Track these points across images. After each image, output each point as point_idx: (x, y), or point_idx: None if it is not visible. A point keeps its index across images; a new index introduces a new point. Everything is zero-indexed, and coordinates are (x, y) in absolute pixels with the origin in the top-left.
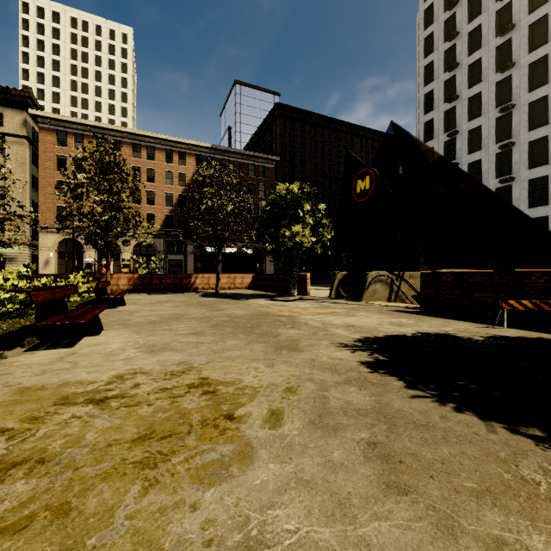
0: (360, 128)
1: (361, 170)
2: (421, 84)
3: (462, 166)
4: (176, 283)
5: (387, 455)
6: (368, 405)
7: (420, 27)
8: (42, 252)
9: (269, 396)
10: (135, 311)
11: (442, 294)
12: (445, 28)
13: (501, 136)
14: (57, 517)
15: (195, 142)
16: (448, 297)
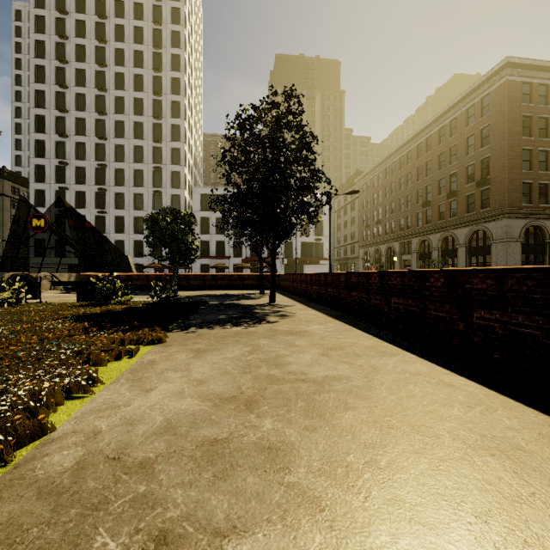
0: None
1: (37, 214)
2: (32, 103)
3: (71, 191)
4: None
5: None
6: None
7: (31, 51)
8: None
9: None
10: None
11: None
12: (56, 73)
13: (99, 181)
14: None
15: None
16: None
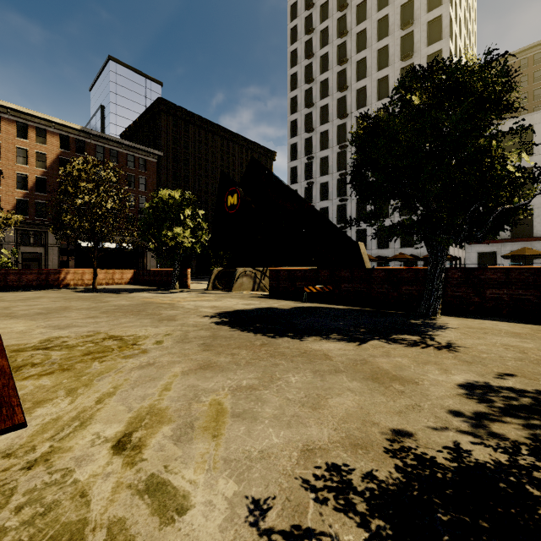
0: (240, 138)
1: (231, 188)
2: (288, 112)
3: (317, 185)
4: (41, 279)
5: (208, 345)
6: (208, 335)
7: (288, 64)
8: None
9: (156, 337)
10: (9, 306)
11: (281, 283)
12: (305, 72)
13: (341, 166)
14: (65, 370)
15: (60, 120)
16: (284, 286)
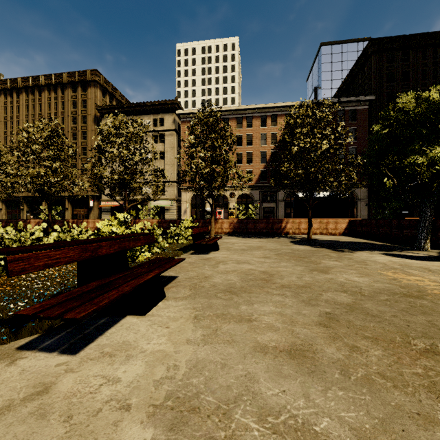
0: None
1: None
2: None
3: None
4: (268, 228)
5: None
6: None
7: None
8: (183, 205)
9: None
10: (222, 260)
11: None
12: None
13: None
14: None
15: (285, 103)
16: None
